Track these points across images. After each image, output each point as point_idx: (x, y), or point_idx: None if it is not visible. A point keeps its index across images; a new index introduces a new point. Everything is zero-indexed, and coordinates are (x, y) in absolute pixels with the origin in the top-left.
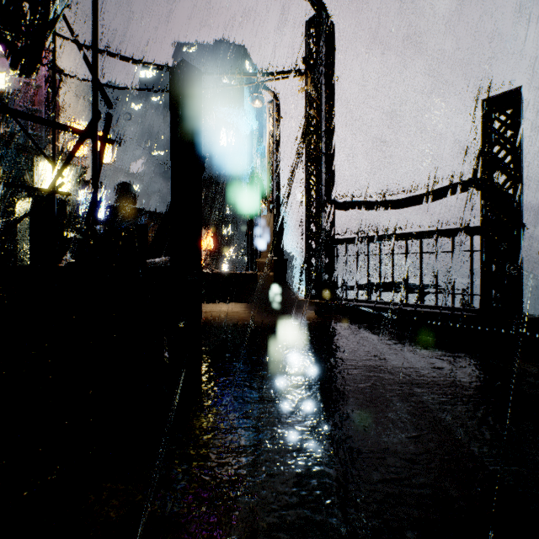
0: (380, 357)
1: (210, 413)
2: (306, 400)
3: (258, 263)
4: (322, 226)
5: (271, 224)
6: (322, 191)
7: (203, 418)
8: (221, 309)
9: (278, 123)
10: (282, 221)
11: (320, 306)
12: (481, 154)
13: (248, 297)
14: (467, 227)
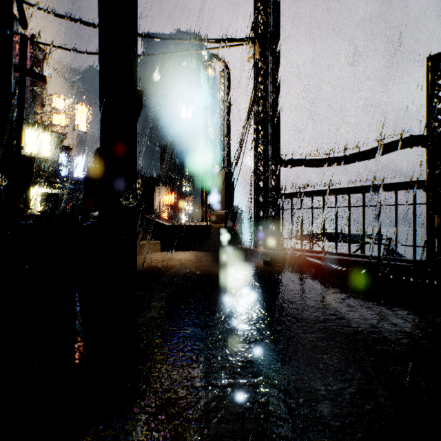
0: (337, 316)
1: (141, 411)
2: (264, 386)
3: (211, 215)
4: (269, 181)
5: (222, 180)
6: (269, 150)
7: (130, 421)
8: (177, 257)
9: (229, 90)
10: (232, 177)
11: (268, 256)
12: (426, 110)
13: (201, 246)
14: (412, 181)
